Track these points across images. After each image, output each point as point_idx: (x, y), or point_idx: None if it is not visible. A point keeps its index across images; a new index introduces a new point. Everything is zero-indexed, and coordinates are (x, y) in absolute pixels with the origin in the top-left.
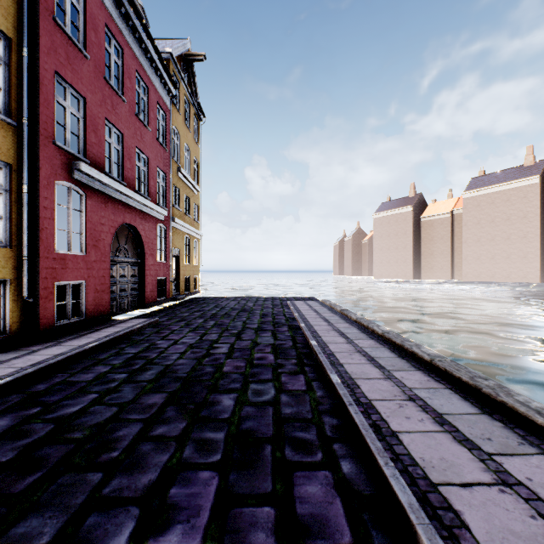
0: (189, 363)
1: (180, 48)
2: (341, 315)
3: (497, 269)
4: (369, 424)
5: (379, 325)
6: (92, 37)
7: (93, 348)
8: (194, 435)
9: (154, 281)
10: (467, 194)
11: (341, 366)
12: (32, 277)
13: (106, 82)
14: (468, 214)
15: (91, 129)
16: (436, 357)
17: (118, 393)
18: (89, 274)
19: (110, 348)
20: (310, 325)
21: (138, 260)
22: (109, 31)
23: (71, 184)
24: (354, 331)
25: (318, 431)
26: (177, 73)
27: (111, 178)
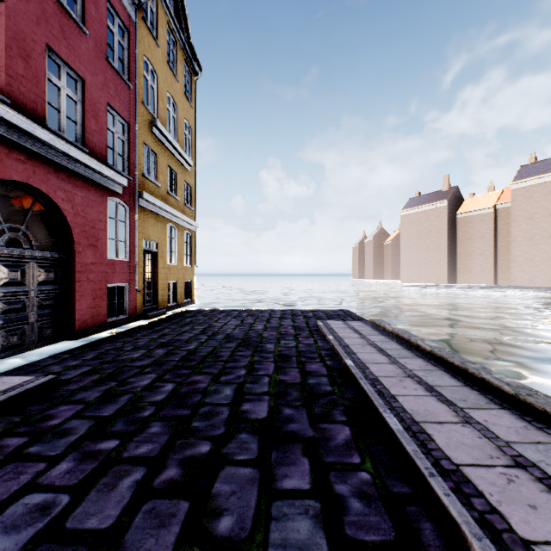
0: None
1: None
2: (446, 367)
3: None
4: None
5: None
6: None
7: None
8: None
9: (98, 291)
10: (516, 184)
11: None
12: None
13: None
14: (518, 208)
15: None
16: None
17: None
18: None
19: None
20: (411, 418)
21: (61, 255)
22: None
23: None
24: None
25: None
26: None
27: None
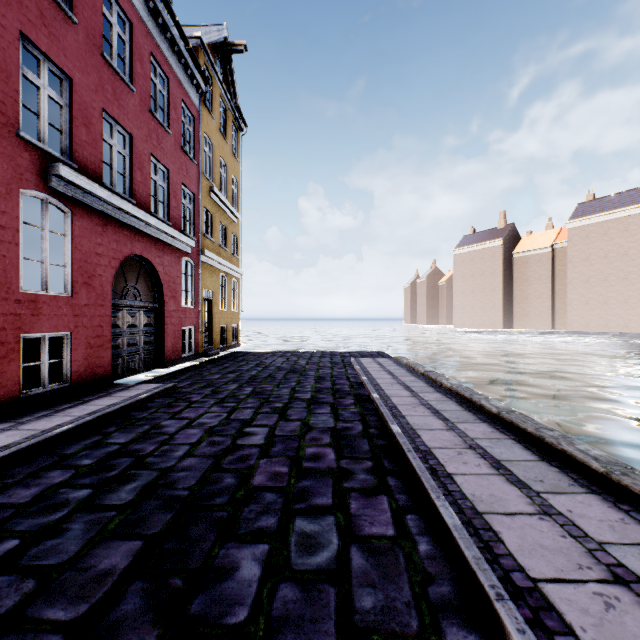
0: (200, 466)
1: (213, 34)
2: (426, 380)
3: (612, 317)
4: None
5: (488, 398)
6: None
7: (64, 433)
8: None
9: (177, 332)
10: (572, 223)
11: (450, 481)
12: None
13: (105, 61)
14: (574, 248)
15: (80, 122)
16: (613, 465)
17: (55, 539)
18: (77, 323)
19: (90, 434)
20: (386, 395)
21: (155, 304)
22: None
23: (48, 195)
24: (451, 406)
25: None
26: (209, 66)
27: (113, 193)
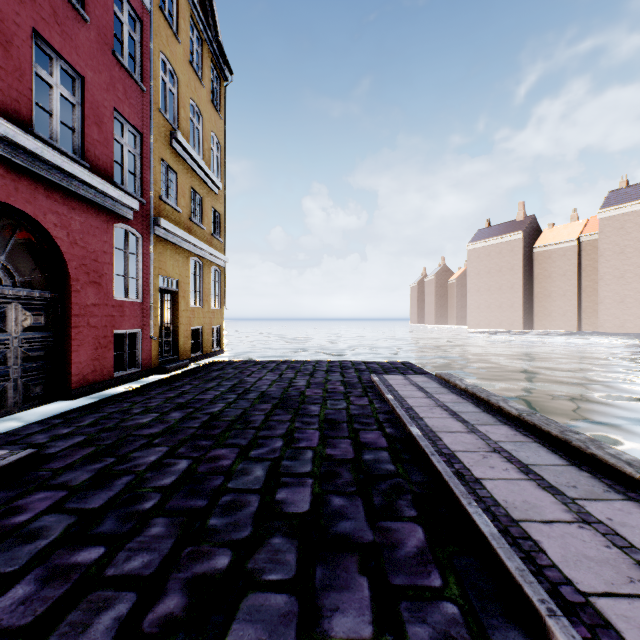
0: None
1: None
2: (540, 438)
3: None
4: None
5: None
6: None
7: None
8: None
9: (102, 339)
10: (604, 212)
11: None
12: None
13: None
14: (606, 240)
15: None
16: None
17: None
18: None
19: None
20: (507, 515)
21: (54, 294)
22: None
23: None
24: None
25: None
26: None
27: None
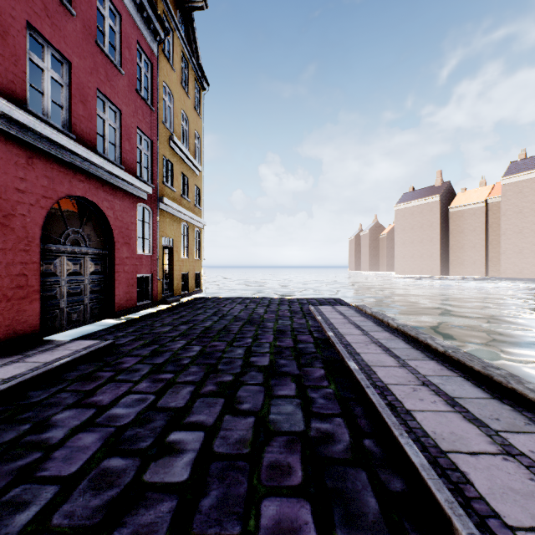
0: None
1: None
2: (404, 337)
3: None
4: None
5: (516, 376)
6: None
7: None
8: None
9: (131, 280)
10: (506, 179)
11: None
12: None
13: None
14: (508, 202)
15: None
16: None
17: None
18: None
19: None
20: (366, 364)
21: (105, 251)
22: None
23: None
24: (467, 388)
25: None
26: (169, 17)
27: (43, 122)
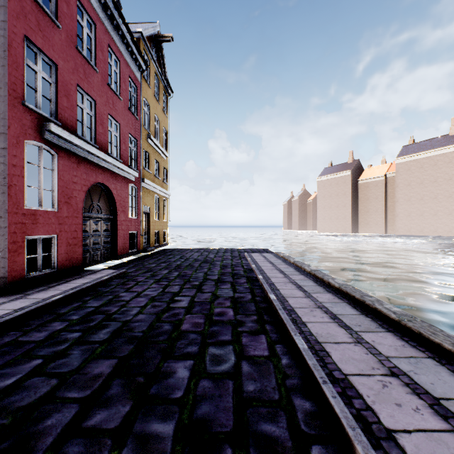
0: (148, 319)
1: (150, 30)
2: (295, 267)
3: (426, 225)
4: (353, 416)
5: (334, 278)
6: (64, 9)
7: (57, 301)
8: (136, 427)
9: (125, 235)
10: (399, 159)
11: (304, 326)
12: (1, 232)
13: (78, 52)
14: (400, 177)
15: (63, 94)
16: (403, 316)
17: (64, 359)
18: (61, 229)
19: (74, 301)
20: (267, 276)
21: (111, 216)
22: (81, 6)
23: (42, 144)
24: (310, 283)
25: (289, 422)
26: (147, 51)
27: (84, 141)
